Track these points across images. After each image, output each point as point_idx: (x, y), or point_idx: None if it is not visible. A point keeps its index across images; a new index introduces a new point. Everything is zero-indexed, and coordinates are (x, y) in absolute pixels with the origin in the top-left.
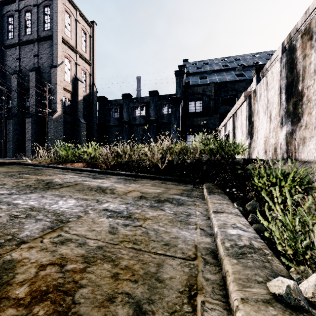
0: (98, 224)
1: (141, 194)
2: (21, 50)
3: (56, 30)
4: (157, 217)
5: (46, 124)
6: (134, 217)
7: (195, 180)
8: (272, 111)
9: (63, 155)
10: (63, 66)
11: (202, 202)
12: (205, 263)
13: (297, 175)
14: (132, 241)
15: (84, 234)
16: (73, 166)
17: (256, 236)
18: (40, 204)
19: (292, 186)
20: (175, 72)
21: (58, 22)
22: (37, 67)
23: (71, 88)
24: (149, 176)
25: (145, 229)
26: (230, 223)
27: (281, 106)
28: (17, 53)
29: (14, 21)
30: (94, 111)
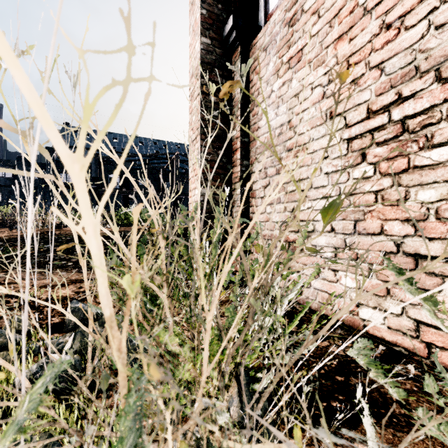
0: None
1: None
2: None
3: None
4: None
5: None
6: None
7: None
8: None
9: None
10: None
11: None
12: None
13: None
14: None
15: None
16: None
17: None
18: None
19: None
20: (46, 148)
21: None
22: None
23: None
24: None
25: None
26: None
27: None
28: None
29: None
30: None
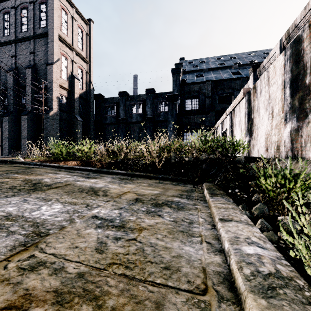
0: (83, 238)
1: (137, 196)
2: (17, 47)
3: (52, 27)
4: (155, 227)
5: (42, 122)
6: (127, 227)
7: (194, 180)
8: (274, 107)
9: (57, 153)
10: (59, 63)
11: (204, 206)
12: (219, 300)
13: (309, 175)
14: (123, 263)
15: (64, 254)
16: (67, 164)
17: (279, 255)
18: (19, 211)
19: (302, 187)
20: (172, 70)
21: (54, 19)
22: (33, 65)
23: (67, 85)
24: (146, 175)
25: (140, 245)
26: (243, 236)
27: (284, 101)
28: (12, 50)
29: (10, 18)
30: (91, 109)
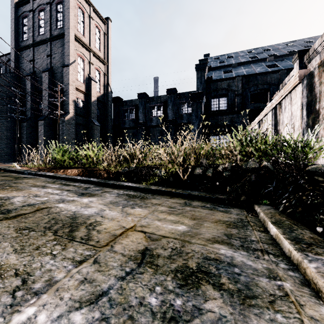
0: None
1: (145, 243)
2: (35, 51)
3: (68, 27)
4: None
5: (57, 127)
6: None
7: (238, 200)
8: None
9: (59, 159)
10: (76, 65)
11: (296, 280)
12: None
13: None
14: None
15: None
16: (66, 173)
17: None
18: None
19: None
20: (196, 66)
21: (70, 19)
22: (50, 68)
23: (84, 88)
24: (165, 191)
25: None
26: None
27: None
28: (31, 54)
29: (28, 22)
30: (109, 113)
